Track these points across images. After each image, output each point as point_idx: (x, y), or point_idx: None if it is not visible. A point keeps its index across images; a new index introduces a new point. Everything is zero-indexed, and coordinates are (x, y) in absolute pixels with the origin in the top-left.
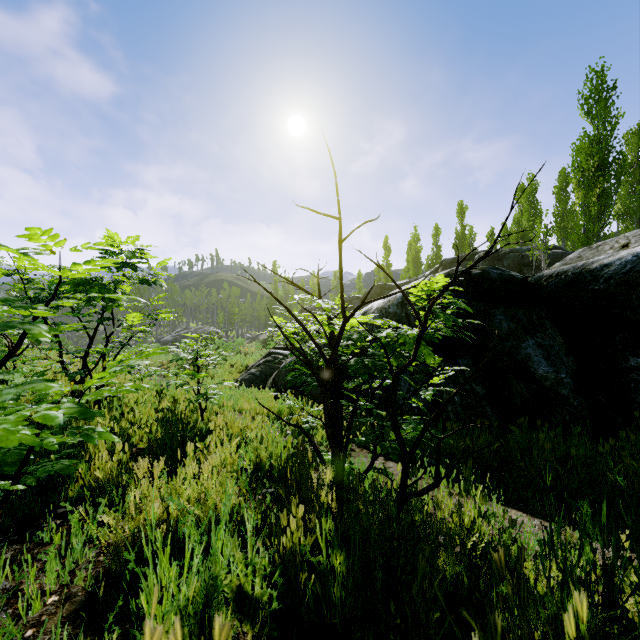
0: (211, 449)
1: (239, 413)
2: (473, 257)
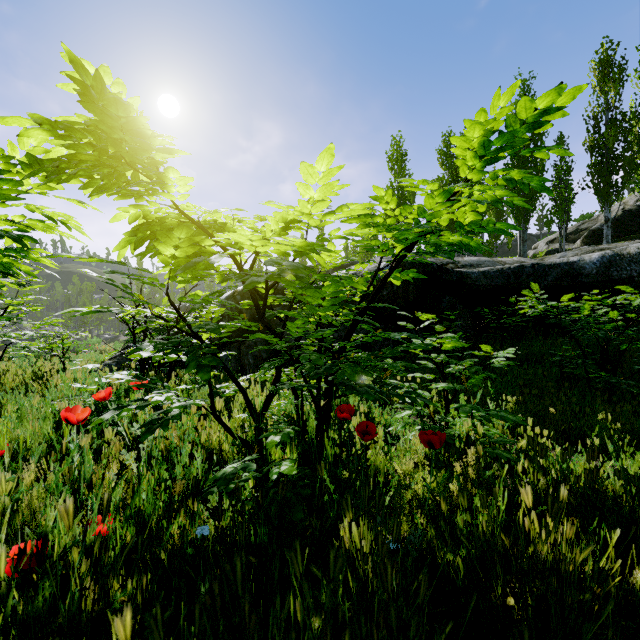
0: None
1: None
2: None
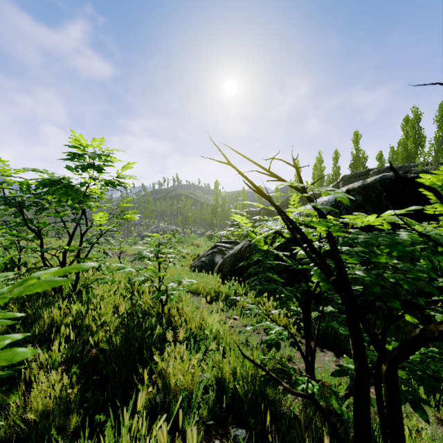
0: (169, 370)
1: (194, 294)
2: (368, 173)
